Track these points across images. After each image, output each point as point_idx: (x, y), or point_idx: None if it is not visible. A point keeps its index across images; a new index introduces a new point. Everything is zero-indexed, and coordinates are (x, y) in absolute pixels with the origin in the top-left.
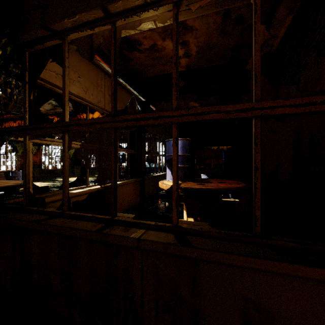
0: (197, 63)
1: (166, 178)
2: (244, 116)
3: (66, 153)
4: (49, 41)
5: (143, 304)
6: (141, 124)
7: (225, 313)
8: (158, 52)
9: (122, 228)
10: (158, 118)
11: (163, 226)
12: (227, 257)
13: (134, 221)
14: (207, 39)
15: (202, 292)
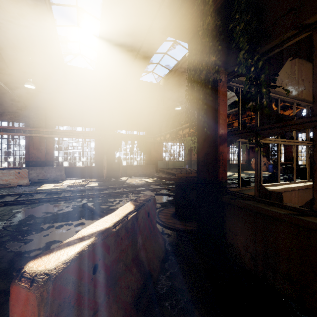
0: None
1: None
2: None
3: None
4: (292, 40)
5: None
6: None
7: None
8: None
9: None
10: None
11: None
12: None
13: None
14: None
15: None
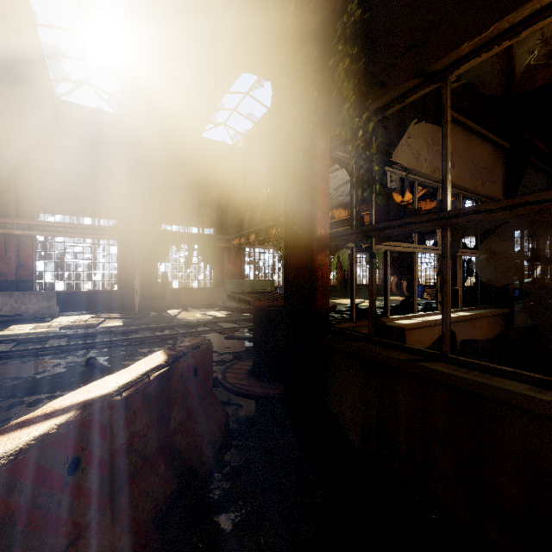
0: None
1: None
2: None
3: (448, 260)
4: (416, 94)
5: None
6: None
7: None
8: None
9: None
10: None
11: None
12: None
13: None
14: None
15: None
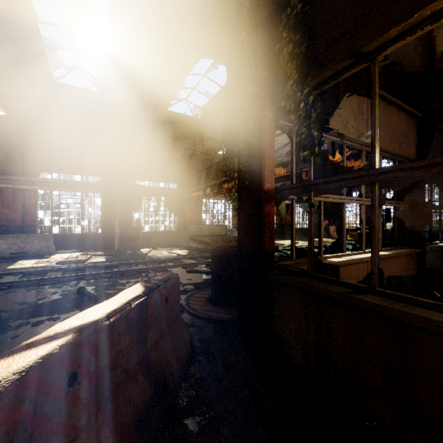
0: None
1: None
2: None
3: (376, 209)
4: (348, 72)
5: None
6: None
7: None
8: None
9: None
10: None
11: None
12: None
13: None
14: None
15: None
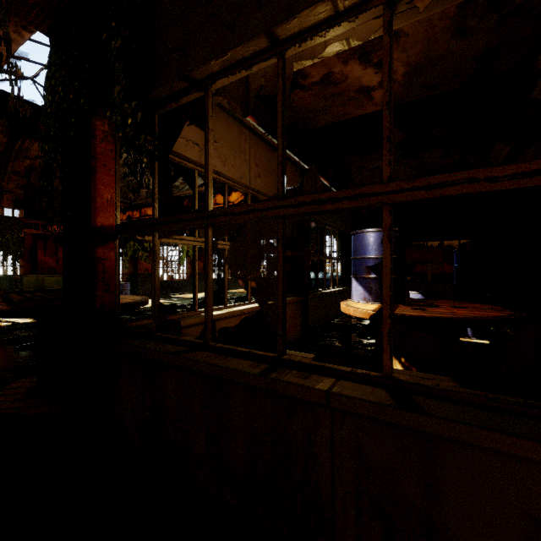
0: (405, 94)
1: (352, 297)
2: (528, 185)
3: (210, 256)
4: (187, 96)
5: (334, 498)
6: (328, 208)
7: (492, 538)
8: (334, 85)
9: (297, 373)
10: (357, 197)
11: (366, 375)
12: (498, 439)
13: (315, 364)
14: (427, 48)
15: (443, 494)
